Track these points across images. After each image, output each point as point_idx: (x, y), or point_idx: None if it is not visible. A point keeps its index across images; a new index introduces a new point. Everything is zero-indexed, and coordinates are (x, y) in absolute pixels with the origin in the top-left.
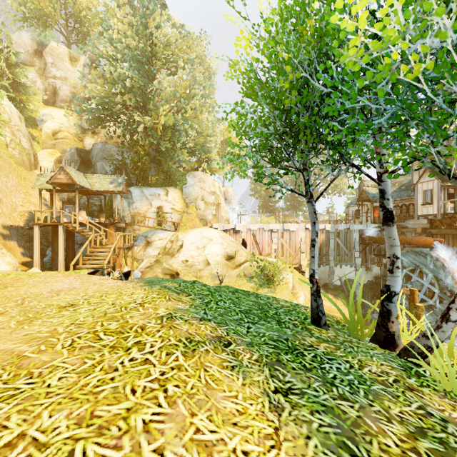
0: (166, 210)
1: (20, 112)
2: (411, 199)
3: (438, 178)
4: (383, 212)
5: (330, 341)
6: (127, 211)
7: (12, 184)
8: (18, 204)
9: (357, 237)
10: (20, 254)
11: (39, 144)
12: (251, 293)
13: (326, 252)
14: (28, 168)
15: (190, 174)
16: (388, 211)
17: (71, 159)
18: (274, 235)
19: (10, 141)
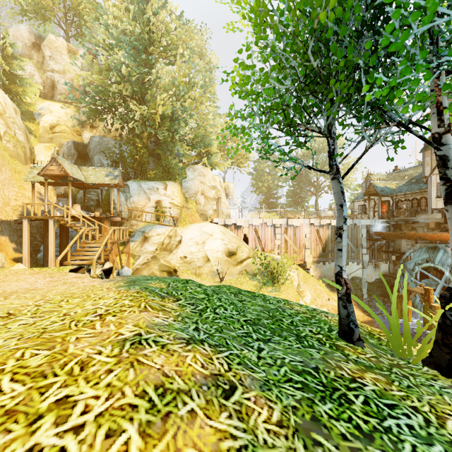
0: (164, 204)
1: (17, 105)
2: (423, 192)
3: None
4: (447, 186)
5: (375, 368)
6: (124, 206)
7: (5, 177)
8: (12, 198)
9: (364, 233)
10: (12, 250)
11: (36, 138)
12: (257, 295)
13: (332, 248)
14: (24, 161)
15: (190, 168)
16: None
17: (68, 153)
18: (277, 231)
19: (4, 133)
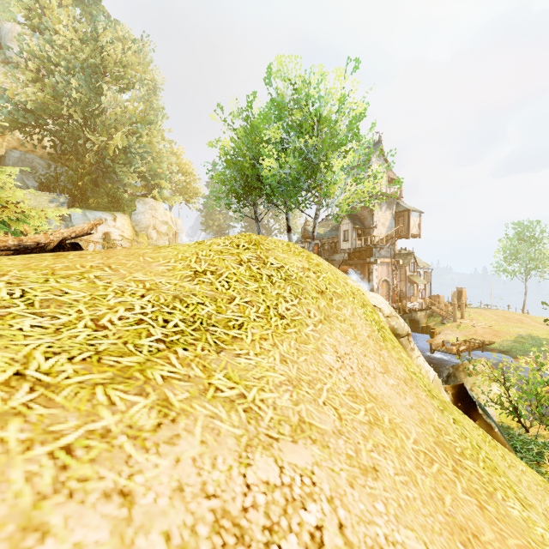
0: (114, 237)
1: None
2: (338, 238)
3: (352, 221)
4: (287, 227)
5: None
6: None
7: None
8: None
9: None
10: None
11: None
12: None
13: None
14: None
15: (140, 200)
16: (289, 227)
17: None
18: None
19: None
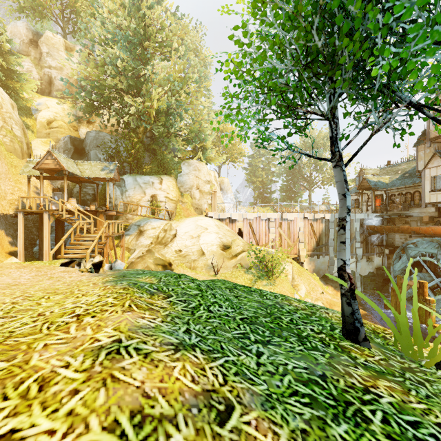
0: (160, 198)
1: (14, 101)
2: (416, 186)
3: None
4: None
5: (387, 373)
6: (120, 200)
7: (1, 171)
8: (8, 192)
9: (358, 227)
10: (8, 243)
11: (34, 133)
12: (254, 290)
13: (326, 242)
14: (20, 156)
15: (185, 162)
16: None
17: (65, 148)
18: (272, 225)
19: (1, 127)
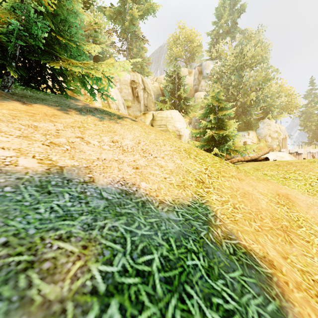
0: (248, 143)
1: None
2: None
3: None
4: None
5: None
6: None
7: None
8: None
9: None
10: None
11: None
12: None
13: None
14: None
15: (261, 122)
16: None
17: (196, 122)
18: None
19: None
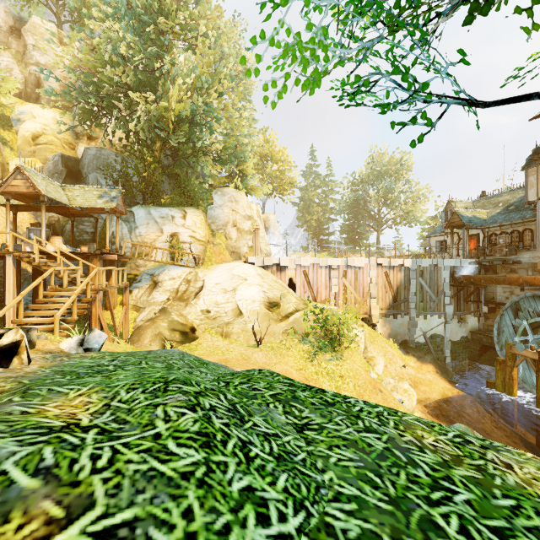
0: (182, 238)
1: None
2: (527, 223)
3: None
4: None
5: None
6: (128, 240)
7: None
8: None
9: (447, 276)
10: None
11: (13, 151)
12: (332, 401)
13: (405, 297)
14: None
15: (217, 191)
16: None
17: (54, 170)
18: (334, 274)
19: None
